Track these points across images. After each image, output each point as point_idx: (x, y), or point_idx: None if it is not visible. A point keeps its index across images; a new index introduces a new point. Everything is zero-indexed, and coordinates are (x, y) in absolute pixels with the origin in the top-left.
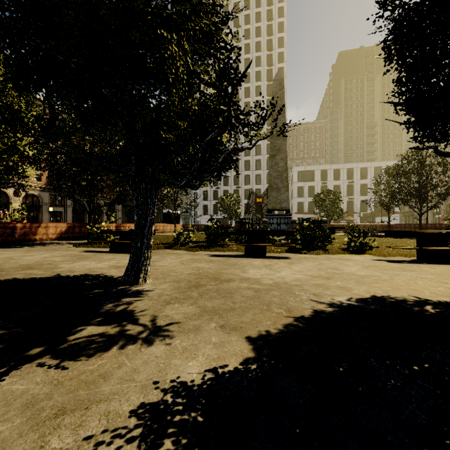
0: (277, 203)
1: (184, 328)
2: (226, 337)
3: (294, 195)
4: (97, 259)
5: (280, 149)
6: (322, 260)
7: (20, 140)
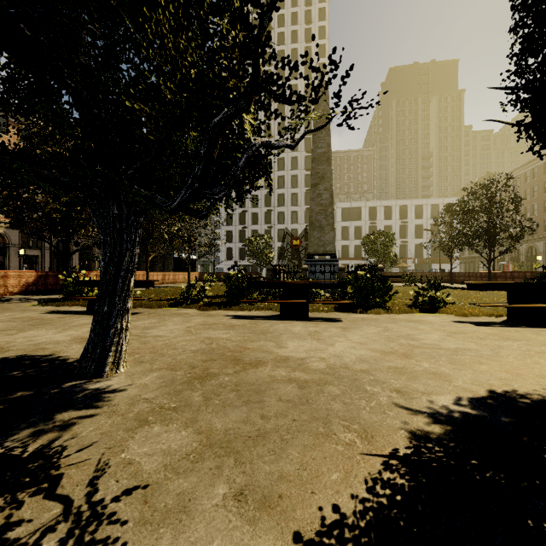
0: (320, 246)
1: (155, 505)
2: (245, 541)
3: (338, 237)
4: (61, 325)
5: (323, 176)
6: (386, 323)
7: None
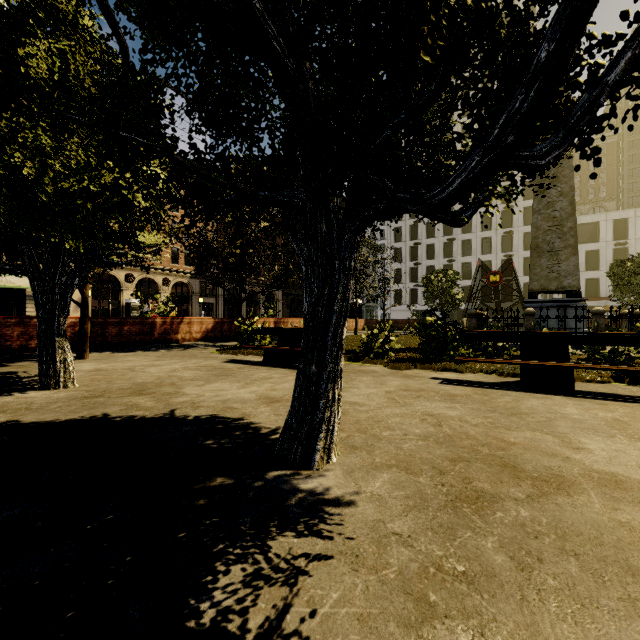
0: (551, 279)
1: None
2: None
3: None
4: (242, 377)
5: (557, 176)
6: None
7: (70, 135)
